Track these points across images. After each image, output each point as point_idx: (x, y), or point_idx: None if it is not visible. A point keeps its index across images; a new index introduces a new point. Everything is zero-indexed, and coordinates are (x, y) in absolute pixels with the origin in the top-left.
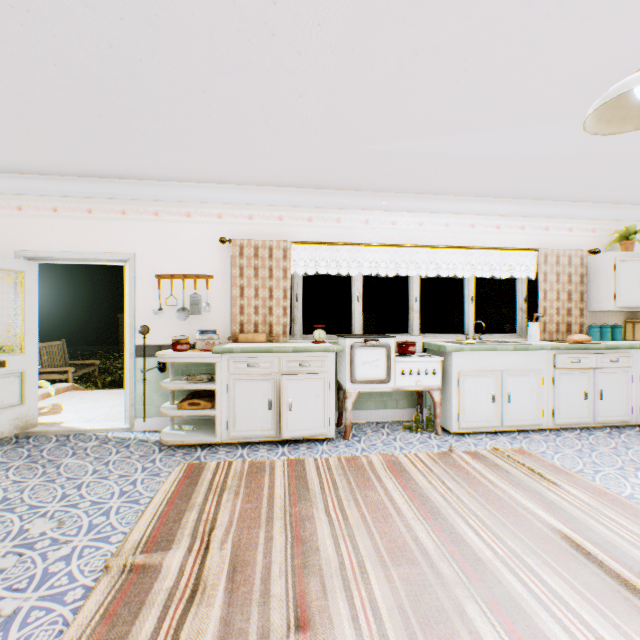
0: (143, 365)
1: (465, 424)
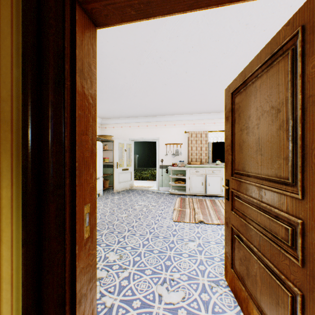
0: (161, 171)
1: None
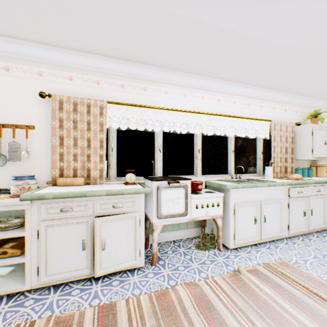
0: None
1: (239, 241)
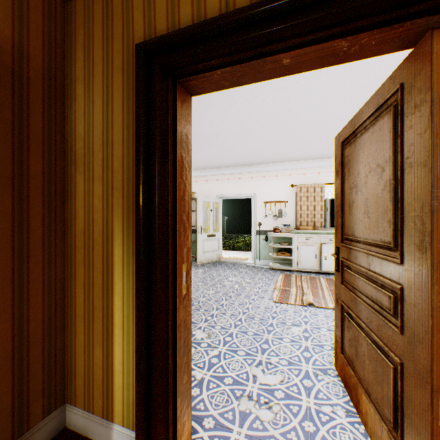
0: (258, 238)
1: None
